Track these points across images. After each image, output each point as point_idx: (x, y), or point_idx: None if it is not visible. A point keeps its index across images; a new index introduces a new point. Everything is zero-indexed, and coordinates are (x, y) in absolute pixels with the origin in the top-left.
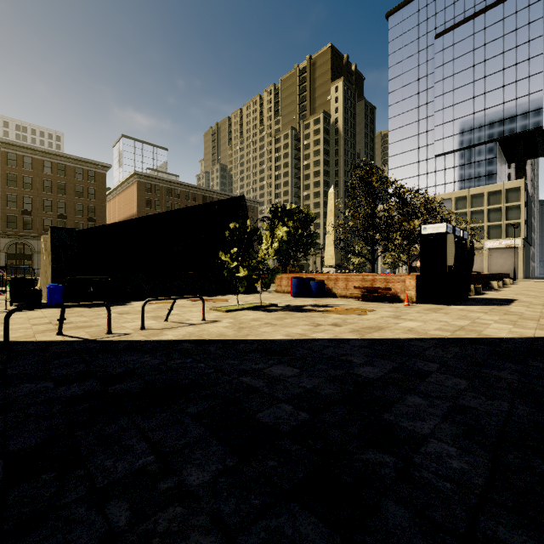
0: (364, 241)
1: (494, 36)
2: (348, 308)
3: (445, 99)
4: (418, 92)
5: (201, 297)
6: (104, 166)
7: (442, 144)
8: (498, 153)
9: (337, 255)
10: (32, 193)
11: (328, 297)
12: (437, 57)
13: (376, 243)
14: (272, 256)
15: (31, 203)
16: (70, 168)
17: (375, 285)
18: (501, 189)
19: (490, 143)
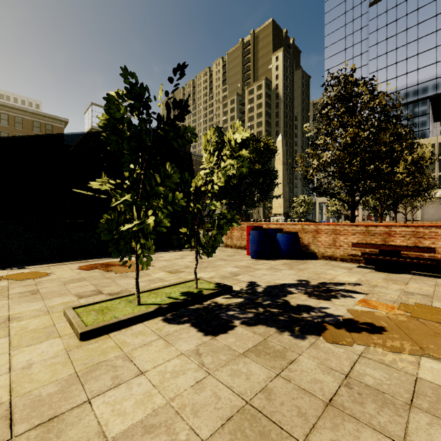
0: (341, 180)
1: (427, 1)
2: (390, 300)
3: (379, 61)
4: (353, 56)
5: None
6: (62, 120)
7: None
8: (430, 110)
9: (285, 203)
10: None
11: (304, 258)
12: (371, 23)
13: (358, 182)
14: (220, 200)
15: None
16: (27, 121)
17: (391, 241)
18: (435, 142)
19: (423, 100)
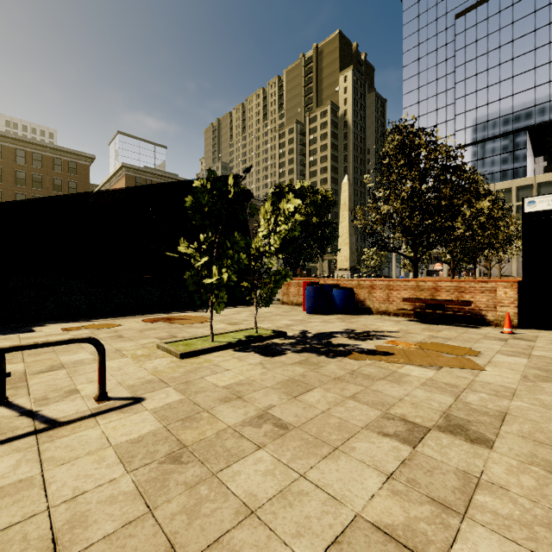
0: (403, 233)
1: (523, 13)
2: (414, 341)
3: (467, 84)
4: (436, 78)
5: (91, 341)
6: (88, 156)
7: (464, 134)
8: (527, 143)
9: (351, 256)
10: (2, 186)
11: (359, 314)
12: (458, 39)
13: (420, 235)
14: (276, 254)
15: (1, 197)
16: (47, 158)
17: (438, 296)
18: (533, 183)
19: (519, 132)
